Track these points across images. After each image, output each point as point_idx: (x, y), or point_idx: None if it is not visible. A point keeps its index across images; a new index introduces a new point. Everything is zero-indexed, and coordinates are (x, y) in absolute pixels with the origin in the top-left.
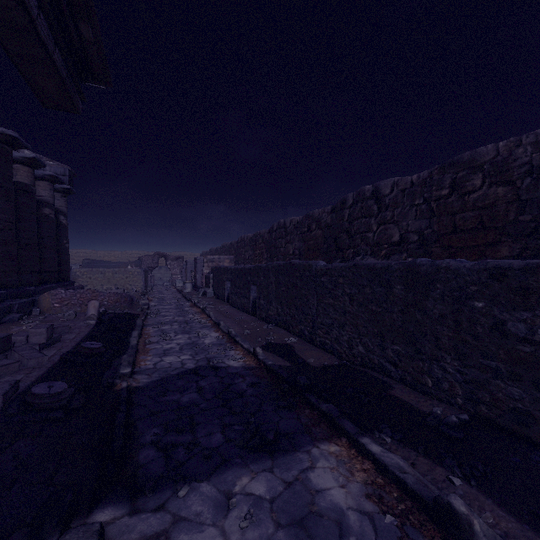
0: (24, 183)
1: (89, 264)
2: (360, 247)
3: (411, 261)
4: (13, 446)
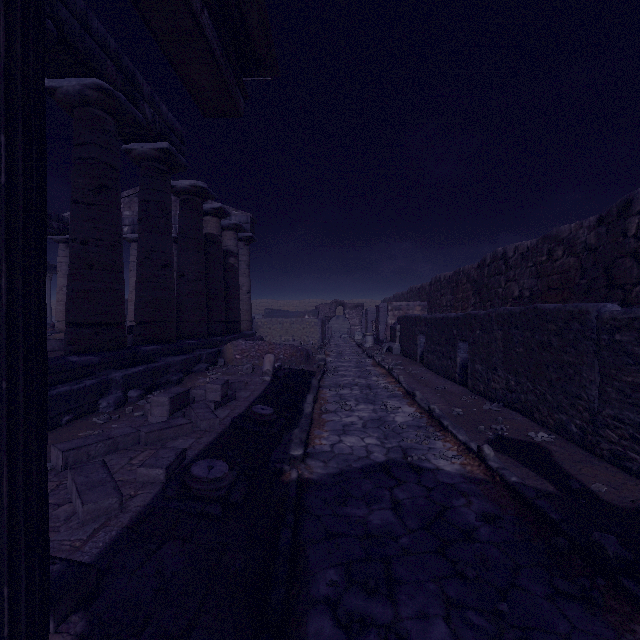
0: (212, 234)
1: (270, 314)
2: None
3: None
4: (161, 551)
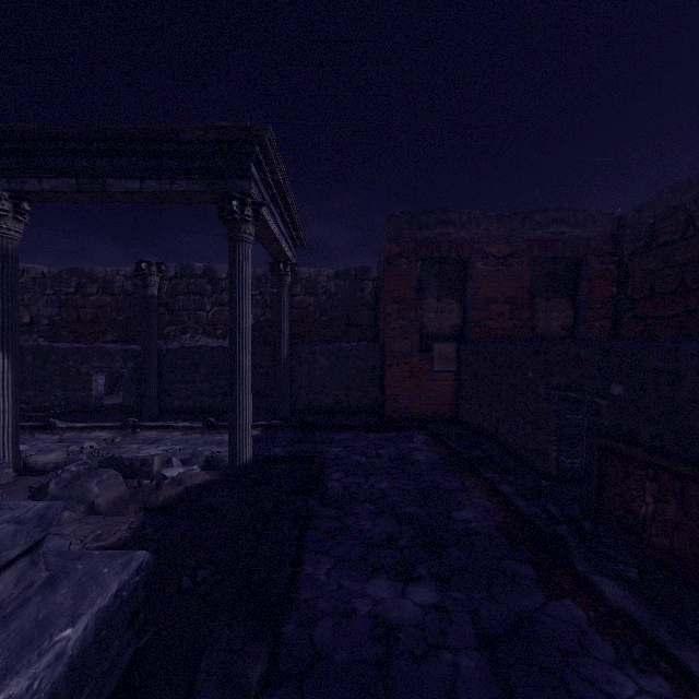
0: None
1: None
2: None
3: (38, 344)
4: None
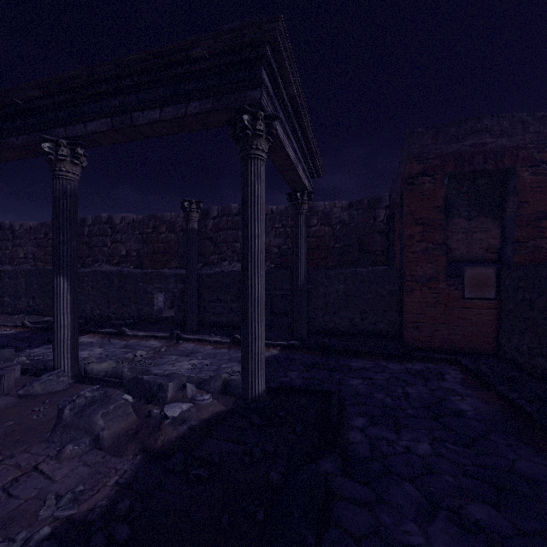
0: None
1: None
2: (98, 257)
3: (121, 270)
4: None
